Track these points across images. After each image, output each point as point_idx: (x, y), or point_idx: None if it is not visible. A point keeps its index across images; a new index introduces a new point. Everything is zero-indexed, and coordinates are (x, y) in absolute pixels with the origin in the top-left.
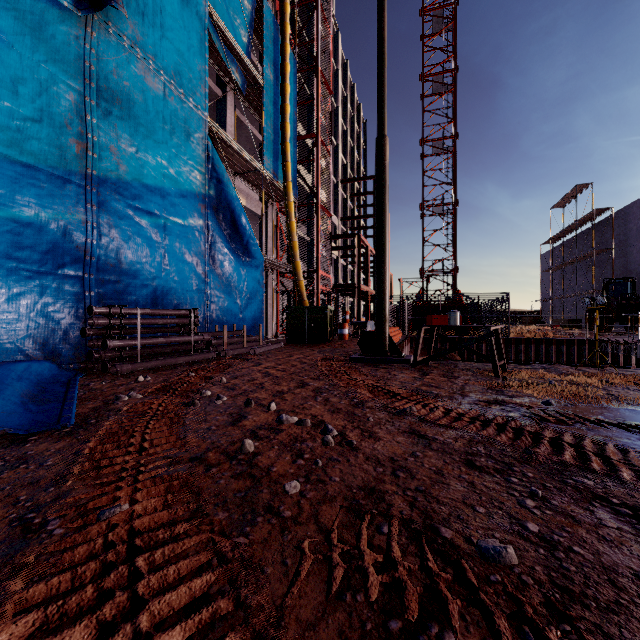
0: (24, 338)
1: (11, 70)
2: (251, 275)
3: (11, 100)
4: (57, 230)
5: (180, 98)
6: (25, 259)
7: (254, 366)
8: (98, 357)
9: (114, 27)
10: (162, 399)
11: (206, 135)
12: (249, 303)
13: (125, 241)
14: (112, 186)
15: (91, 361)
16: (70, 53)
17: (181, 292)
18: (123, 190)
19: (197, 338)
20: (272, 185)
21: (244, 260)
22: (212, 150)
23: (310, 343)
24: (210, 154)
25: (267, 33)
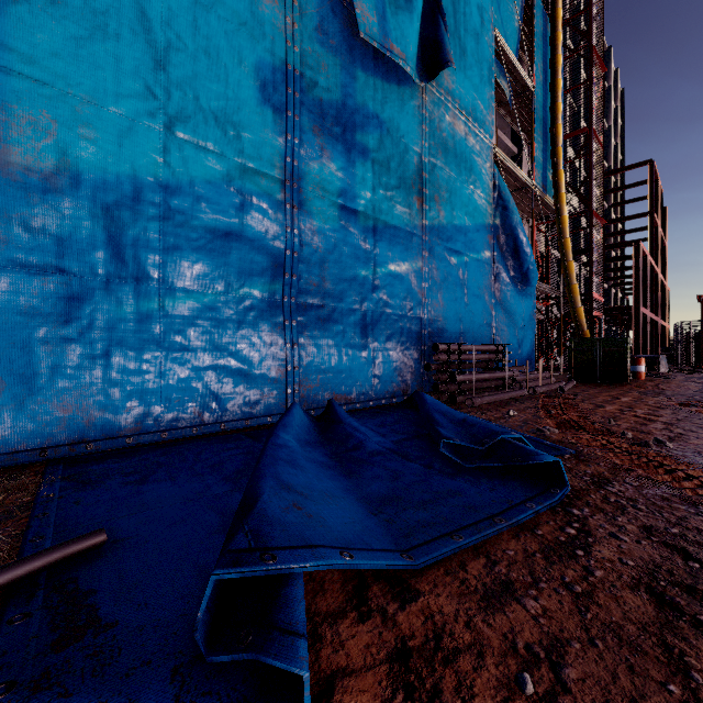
0: (393, 371)
1: (388, 151)
2: (527, 305)
3: (388, 176)
4: (408, 278)
5: (475, 133)
6: (394, 305)
7: (600, 407)
8: (443, 390)
9: (437, 86)
10: (592, 436)
11: (492, 163)
12: (524, 336)
13: (443, 282)
14: (436, 232)
15: (436, 393)
16: (414, 122)
17: (476, 327)
18: (441, 234)
19: (509, 374)
20: (536, 200)
21: (520, 289)
22: (498, 177)
23: (602, 382)
24: (496, 182)
25: (537, 30)
